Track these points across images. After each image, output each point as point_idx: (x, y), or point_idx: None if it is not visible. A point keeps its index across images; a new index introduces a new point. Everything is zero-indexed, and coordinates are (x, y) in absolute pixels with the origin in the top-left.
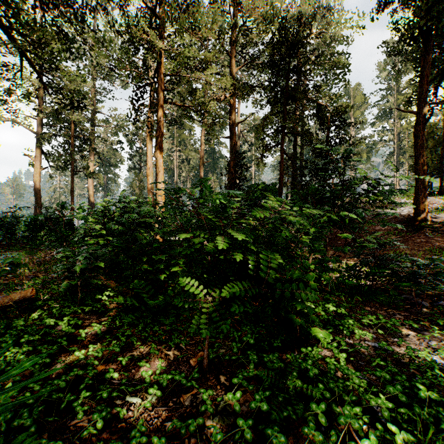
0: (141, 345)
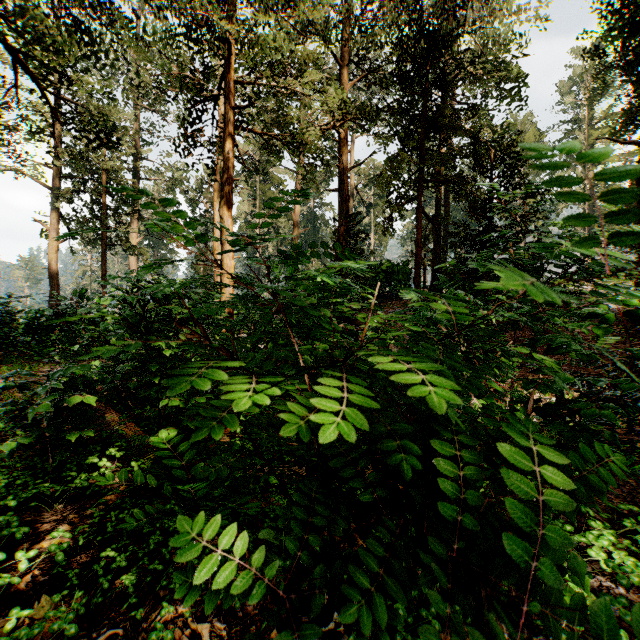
0: (144, 598)
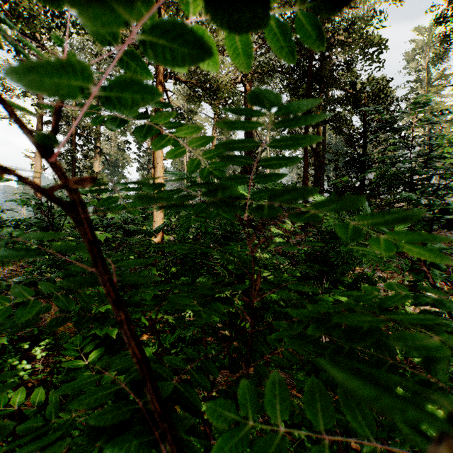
0: None
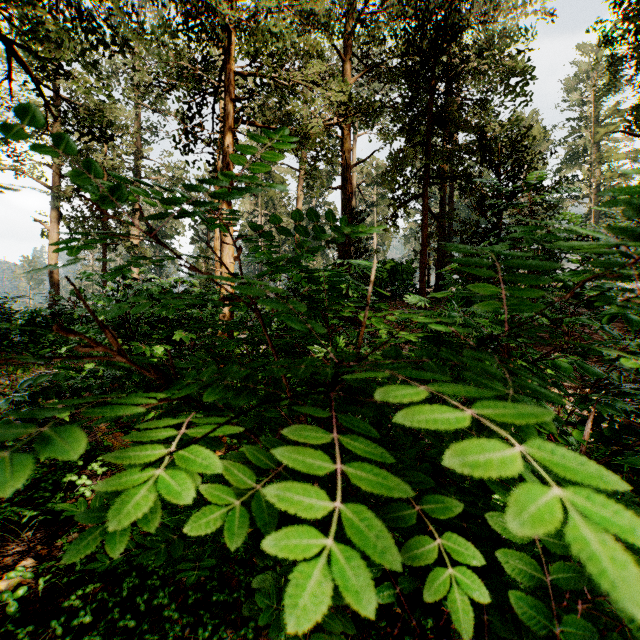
0: None
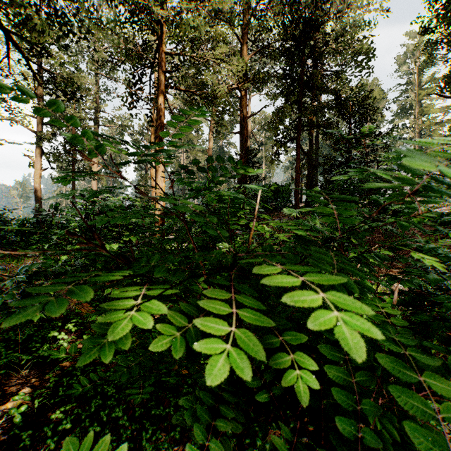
0: None
